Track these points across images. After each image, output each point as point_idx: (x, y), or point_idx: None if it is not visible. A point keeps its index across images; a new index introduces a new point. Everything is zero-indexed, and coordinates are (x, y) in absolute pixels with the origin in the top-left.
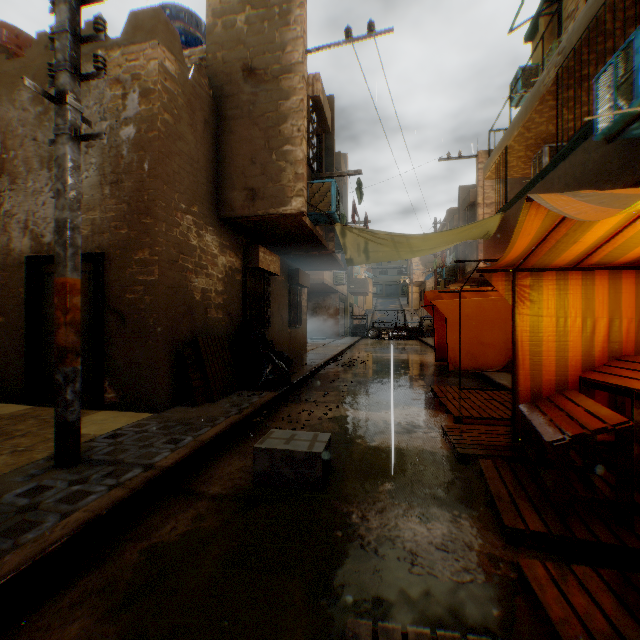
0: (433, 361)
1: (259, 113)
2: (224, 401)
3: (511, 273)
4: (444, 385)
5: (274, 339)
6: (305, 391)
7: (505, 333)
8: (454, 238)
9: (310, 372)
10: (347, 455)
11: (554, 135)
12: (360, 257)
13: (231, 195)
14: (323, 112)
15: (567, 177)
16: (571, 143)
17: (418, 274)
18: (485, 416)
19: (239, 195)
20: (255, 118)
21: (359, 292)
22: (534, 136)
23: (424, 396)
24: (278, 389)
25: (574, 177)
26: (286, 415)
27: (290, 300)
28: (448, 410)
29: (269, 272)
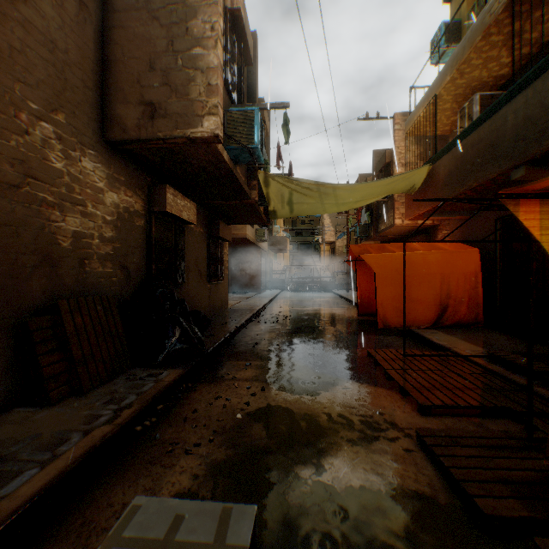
0: (354, 315)
1: (160, 5)
2: (101, 391)
3: (548, 200)
4: (378, 346)
5: (190, 296)
6: (222, 361)
7: (434, 288)
8: (381, 190)
9: (230, 333)
10: (285, 519)
11: (484, 84)
12: (284, 209)
13: (122, 111)
14: (244, 35)
15: (530, 108)
16: (539, 65)
17: (329, 234)
18: (460, 403)
19: (133, 111)
20: (154, 11)
21: (279, 249)
22: (465, 84)
23: (363, 364)
24: (186, 363)
25: (543, 106)
26: (191, 409)
27: (210, 253)
28: (404, 390)
29: (182, 220)
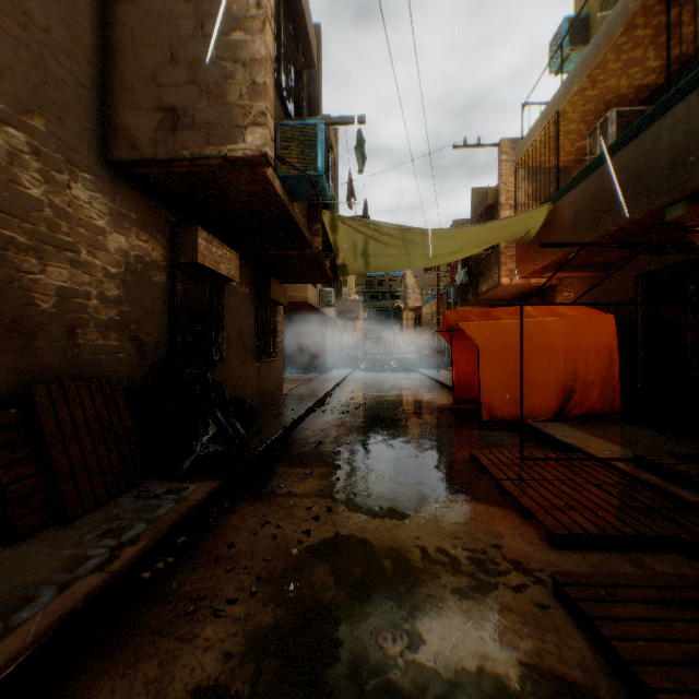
0: (448, 403)
1: None
2: (96, 517)
3: None
4: (483, 445)
5: (231, 378)
6: (274, 468)
7: (557, 368)
8: (485, 238)
9: (285, 429)
10: None
11: (622, 97)
12: (357, 263)
13: (132, 120)
14: (304, 25)
15: (694, 122)
16: None
17: (414, 298)
18: (609, 531)
19: (147, 120)
20: None
21: (349, 316)
22: (597, 97)
23: (466, 471)
24: (222, 473)
25: None
26: (226, 542)
27: (258, 321)
28: (527, 511)
29: (219, 275)
